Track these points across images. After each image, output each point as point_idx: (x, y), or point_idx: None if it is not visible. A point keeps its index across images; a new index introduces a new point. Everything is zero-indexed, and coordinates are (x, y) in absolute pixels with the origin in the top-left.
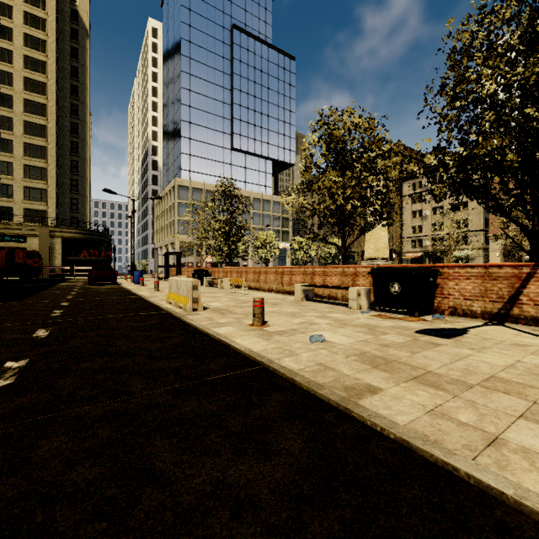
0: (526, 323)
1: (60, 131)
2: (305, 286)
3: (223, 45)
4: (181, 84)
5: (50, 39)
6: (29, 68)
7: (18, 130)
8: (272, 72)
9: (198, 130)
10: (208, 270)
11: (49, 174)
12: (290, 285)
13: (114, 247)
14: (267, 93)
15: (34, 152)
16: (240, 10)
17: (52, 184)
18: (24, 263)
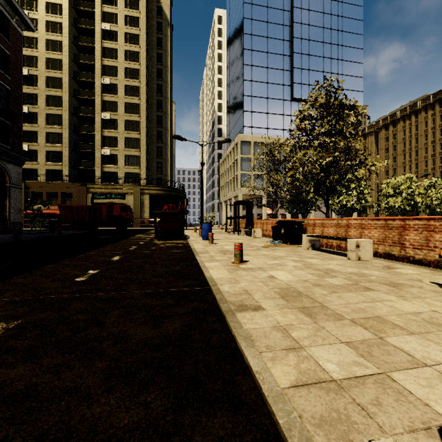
0: None
1: (149, 109)
2: None
3: None
4: (243, 46)
5: (141, 32)
6: (128, 60)
7: (121, 110)
8: (335, 11)
9: (259, 86)
10: (302, 223)
11: (141, 143)
12: None
13: (186, 199)
14: (329, 34)
15: (131, 126)
16: None
17: (143, 151)
18: (119, 215)
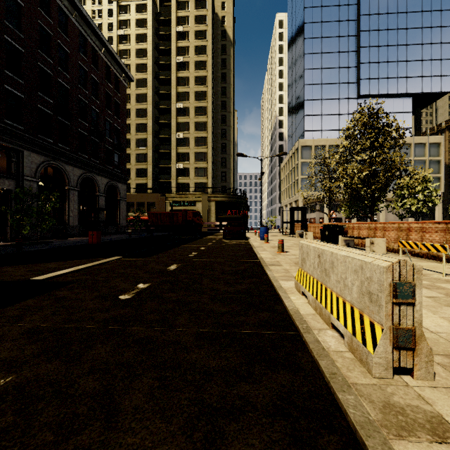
0: None
1: (215, 124)
2: None
3: None
4: (304, 51)
5: (208, 58)
6: (197, 85)
7: (192, 129)
8: None
9: (320, 89)
10: (342, 226)
11: (208, 156)
12: None
13: (248, 206)
14: (405, 18)
15: (200, 142)
16: None
17: (210, 163)
18: (192, 220)
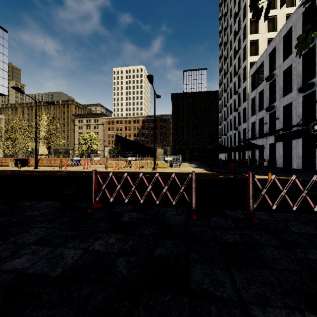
0: (39, 166)
1: None
2: None
3: None
4: None
5: None
6: None
7: None
8: None
9: None
10: None
11: None
12: None
13: None
14: None
15: None
16: None
17: None
18: None
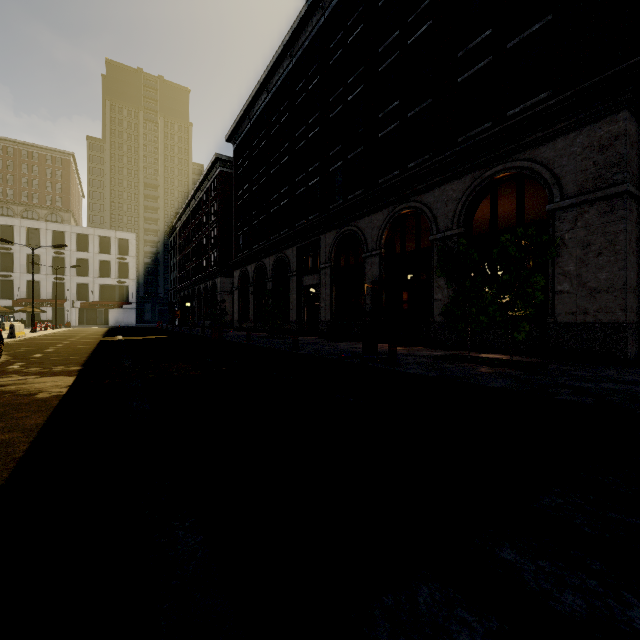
0: None
1: None
2: None
3: None
4: None
5: None
6: None
7: None
8: None
9: None
10: None
11: None
12: None
13: None
14: None
15: None
16: None
17: None
18: None
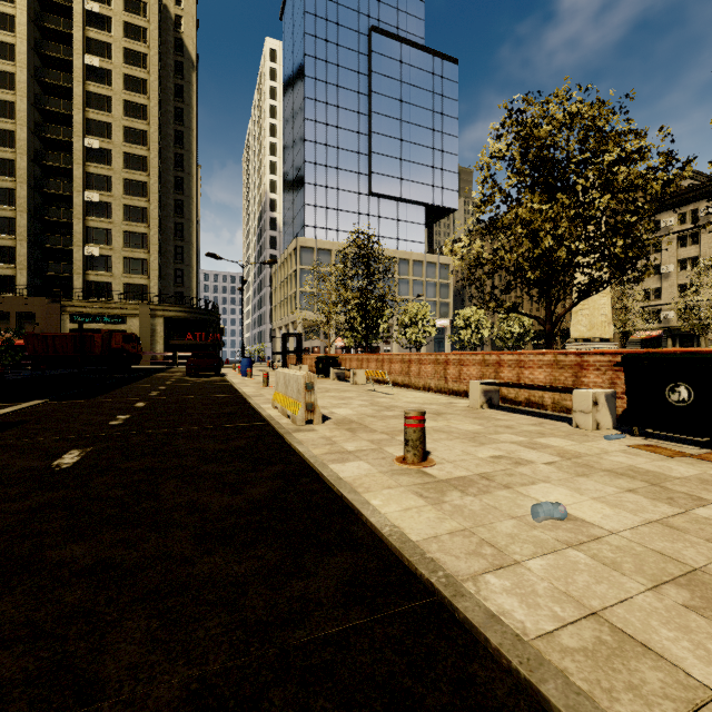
0: None
1: (163, 189)
2: (487, 385)
3: (358, 55)
4: (304, 115)
5: (151, 77)
6: (129, 115)
7: (118, 190)
8: (425, 84)
9: (326, 172)
10: (336, 358)
11: (150, 241)
12: (459, 382)
13: (222, 327)
14: (418, 113)
15: (134, 215)
16: (381, 6)
17: (154, 253)
18: (122, 348)
